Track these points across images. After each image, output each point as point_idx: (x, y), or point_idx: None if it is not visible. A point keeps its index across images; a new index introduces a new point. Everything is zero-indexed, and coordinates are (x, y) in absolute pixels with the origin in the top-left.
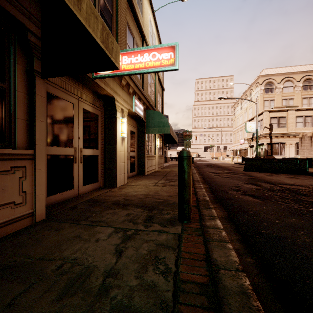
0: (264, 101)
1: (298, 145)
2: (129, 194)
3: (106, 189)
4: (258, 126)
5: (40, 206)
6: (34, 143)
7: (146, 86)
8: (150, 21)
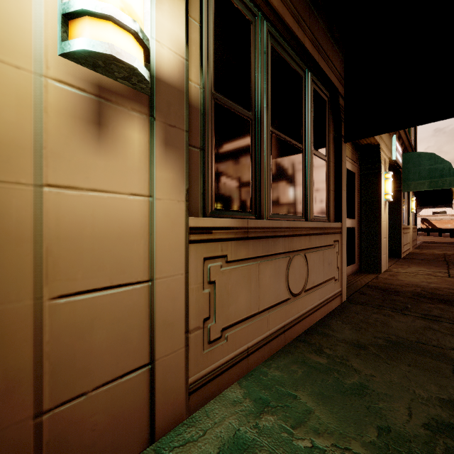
0: None
1: None
2: (423, 286)
3: (367, 273)
4: None
5: (343, 285)
6: (341, 215)
7: None
8: None
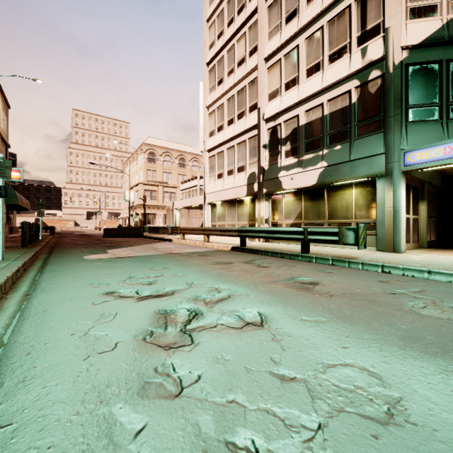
0: (148, 170)
1: (166, 216)
2: None
3: None
4: (136, 196)
5: None
6: None
7: None
8: None
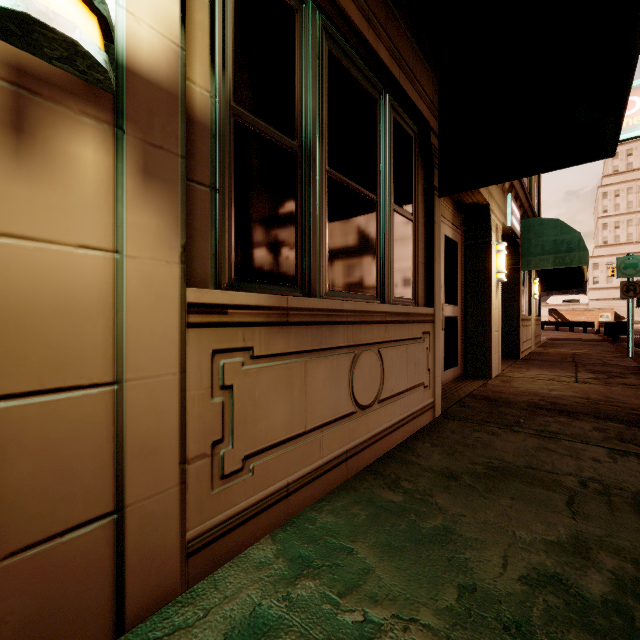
0: None
1: None
2: (543, 394)
3: (473, 379)
4: None
5: (437, 394)
6: (434, 298)
7: None
8: None
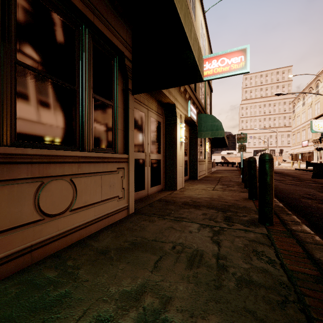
0: None
1: None
2: (194, 197)
3: (168, 191)
4: None
5: (131, 201)
6: (128, 149)
7: (198, 90)
8: (201, 23)
